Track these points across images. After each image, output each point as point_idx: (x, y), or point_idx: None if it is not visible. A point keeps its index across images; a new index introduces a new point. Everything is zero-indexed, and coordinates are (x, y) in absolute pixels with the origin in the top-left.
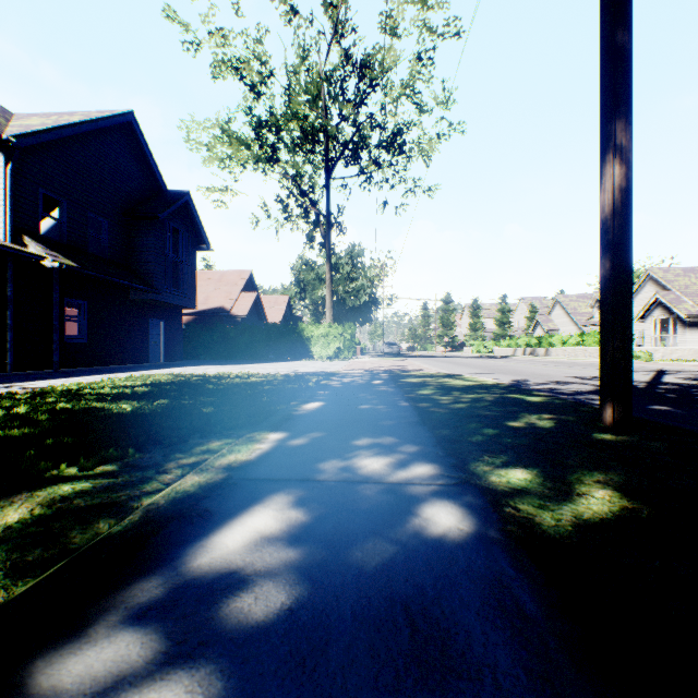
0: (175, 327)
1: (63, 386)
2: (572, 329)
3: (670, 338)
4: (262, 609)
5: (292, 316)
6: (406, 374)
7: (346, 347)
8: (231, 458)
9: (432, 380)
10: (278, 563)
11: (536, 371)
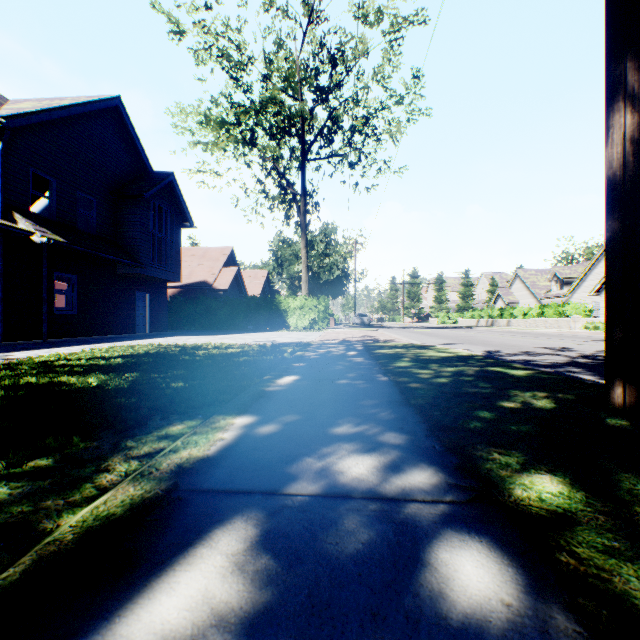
0: (160, 300)
1: (42, 357)
2: (531, 302)
3: None
4: None
5: (271, 290)
6: (379, 345)
7: (320, 318)
8: (184, 455)
9: (406, 351)
10: None
11: (504, 341)
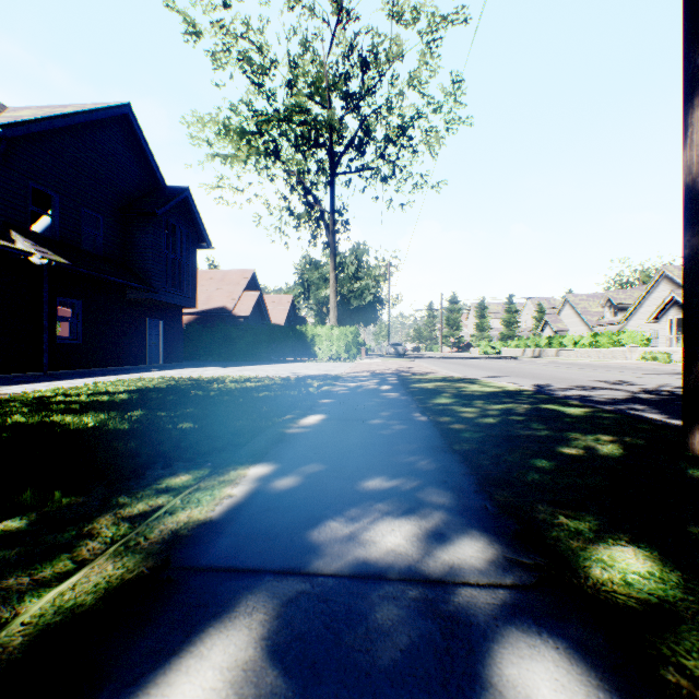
0: (174, 328)
1: (38, 392)
2: (582, 330)
3: None
4: None
5: (296, 317)
6: (416, 378)
7: (350, 348)
8: (182, 518)
9: (446, 385)
10: None
11: (554, 374)
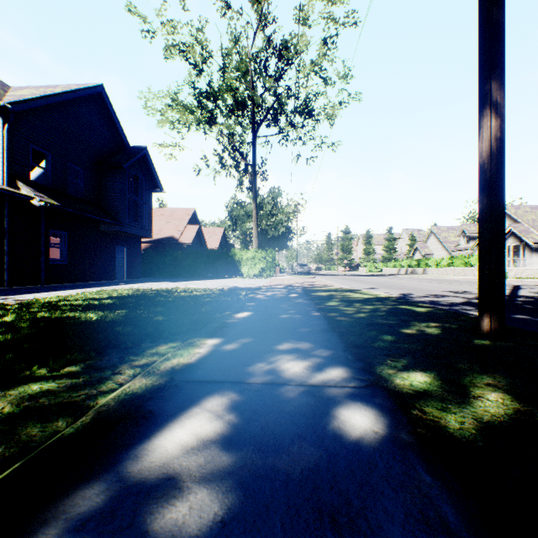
0: (135, 252)
1: (46, 298)
2: (443, 254)
3: (520, 261)
4: (195, 520)
5: (226, 244)
6: (315, 289)
7: (268, 267)
8: (174, 362)
9: (337, 293)
10: (212, 468)
11: (417, 286)
